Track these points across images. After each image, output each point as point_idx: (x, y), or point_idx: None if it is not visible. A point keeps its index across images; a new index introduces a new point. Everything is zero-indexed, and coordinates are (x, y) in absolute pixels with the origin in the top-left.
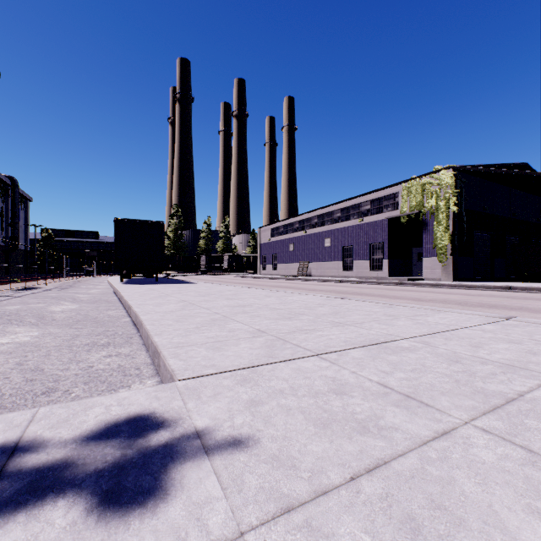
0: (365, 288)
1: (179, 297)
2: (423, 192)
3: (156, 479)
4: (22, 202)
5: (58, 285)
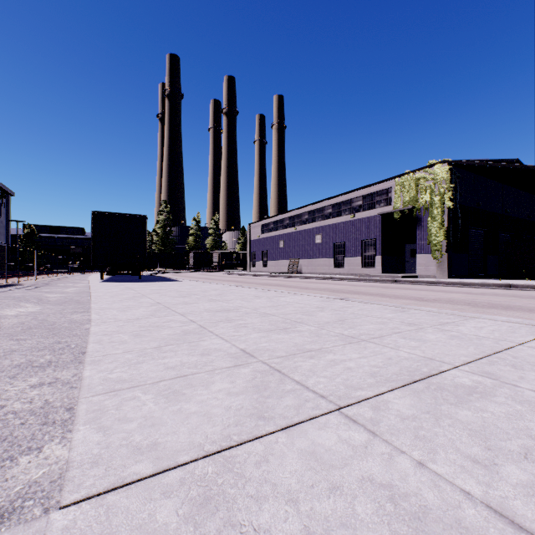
0: (360, 286)
1: (155, 299)
2: (417, 187)
3: None
4: (3, 197)
5: (33, 283)
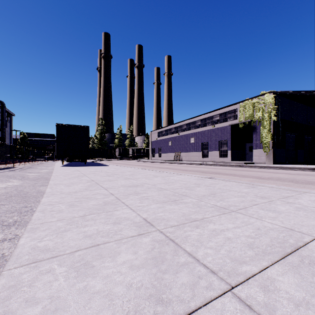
0: (218, 169)
1: (91, 177)
2: (254, 108)
3: None
4: (8, 116)
5: (22, 166)
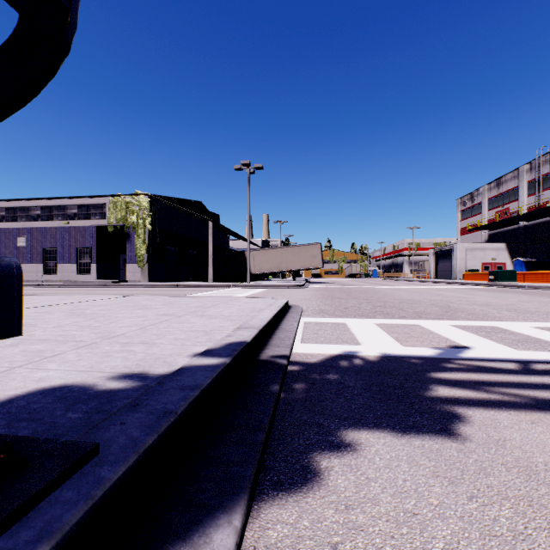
0: (67, 290)
1: None
2: (128, 209)
3: None
4: None
5: None
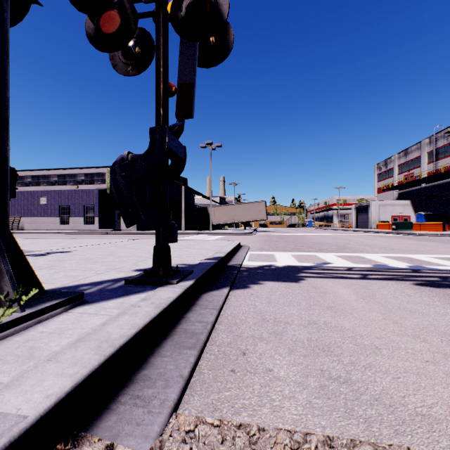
0: (83, 236)
1: None
2: None
3: (68, 252)
4: None
5: None
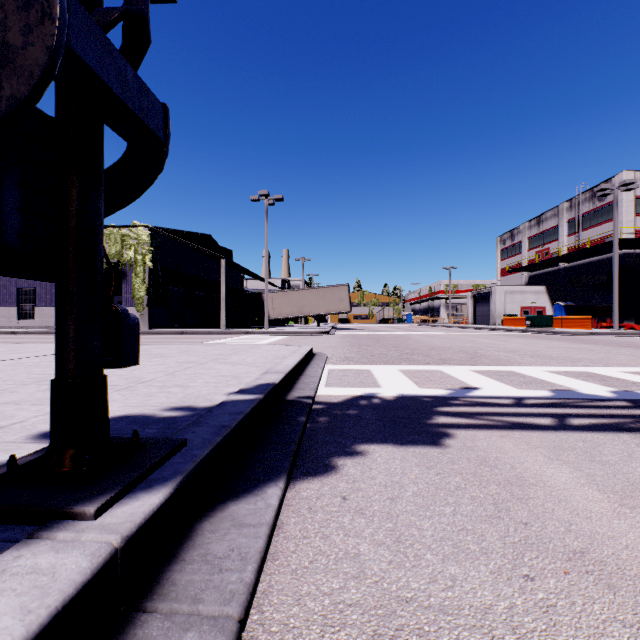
0: (51, 338)
1: None
2: (123, 243)
3: None
4: None
5: None
